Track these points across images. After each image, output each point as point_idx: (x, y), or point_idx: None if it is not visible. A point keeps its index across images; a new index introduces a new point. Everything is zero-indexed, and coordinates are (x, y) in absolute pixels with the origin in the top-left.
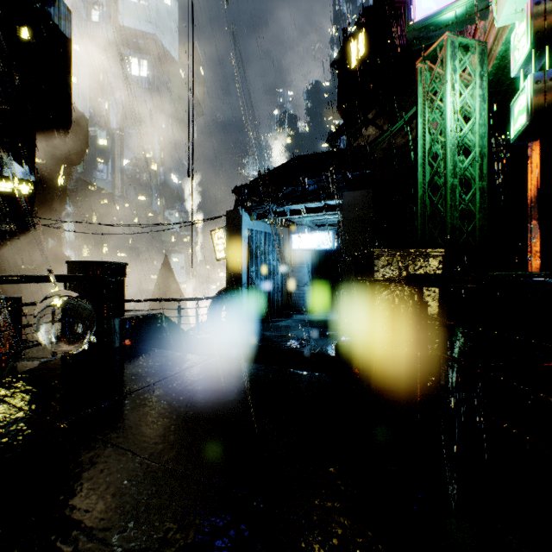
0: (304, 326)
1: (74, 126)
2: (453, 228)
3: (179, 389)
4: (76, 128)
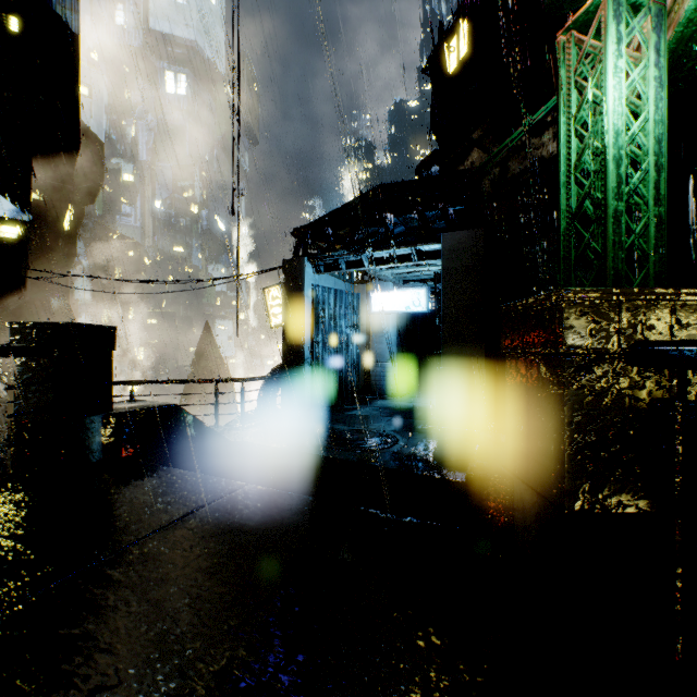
0: (388, 416)
1: (85, 152)
2: (617, 276)
3: (168, 564)
4: (87, 155)
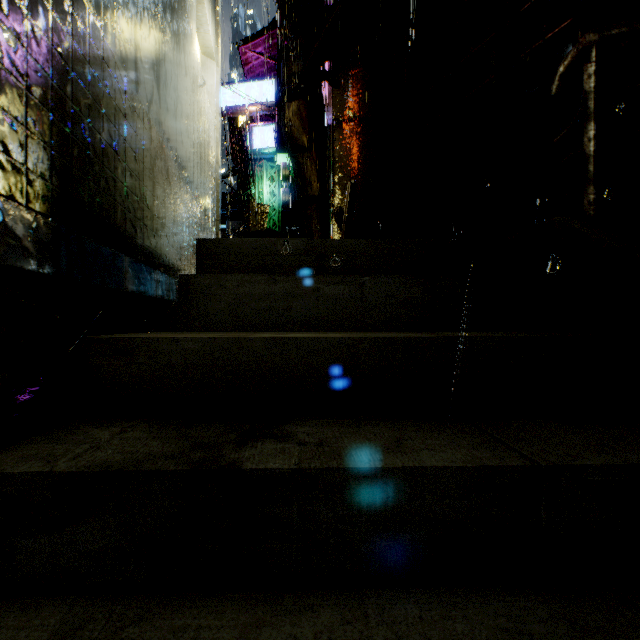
0: None
1: None
2: None
3: None
4: None
